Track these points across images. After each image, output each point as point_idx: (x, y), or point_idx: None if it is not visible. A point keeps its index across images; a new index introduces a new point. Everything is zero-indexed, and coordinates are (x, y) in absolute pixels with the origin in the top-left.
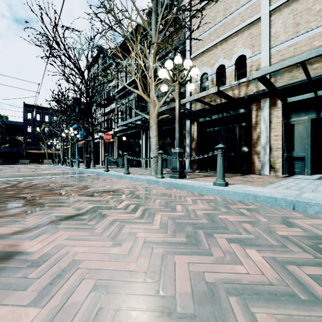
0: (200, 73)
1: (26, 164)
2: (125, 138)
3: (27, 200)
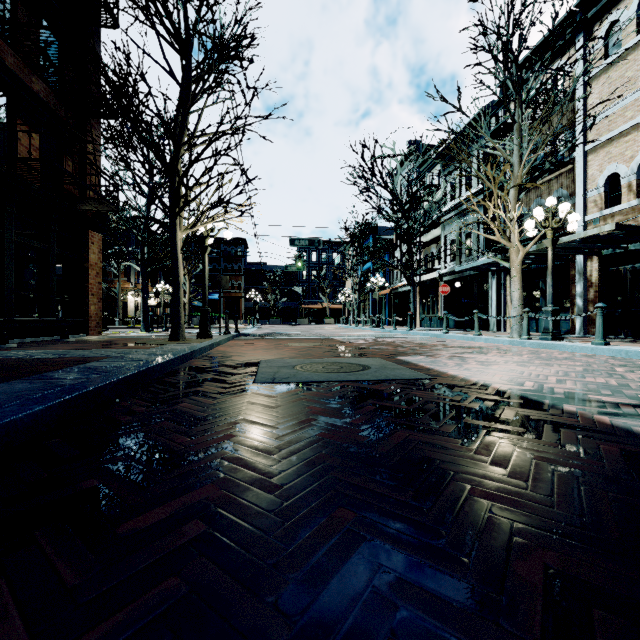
0: (604, 174)
1: (305, 324)
2: (458, 284)
3: (419, 347)
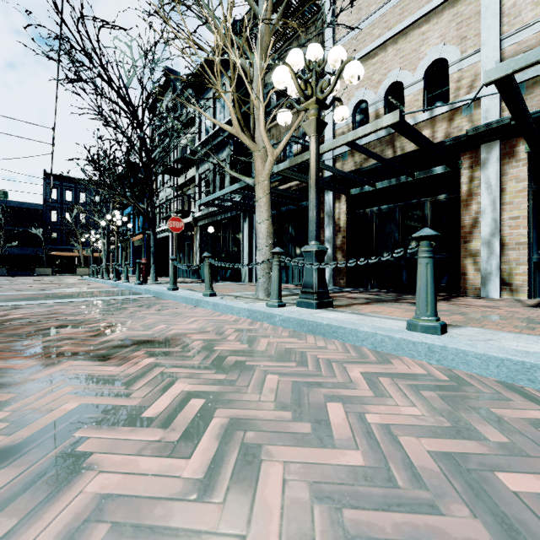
0: (352, 101)
1: (47, 275)
2: (212, 229)
3: None
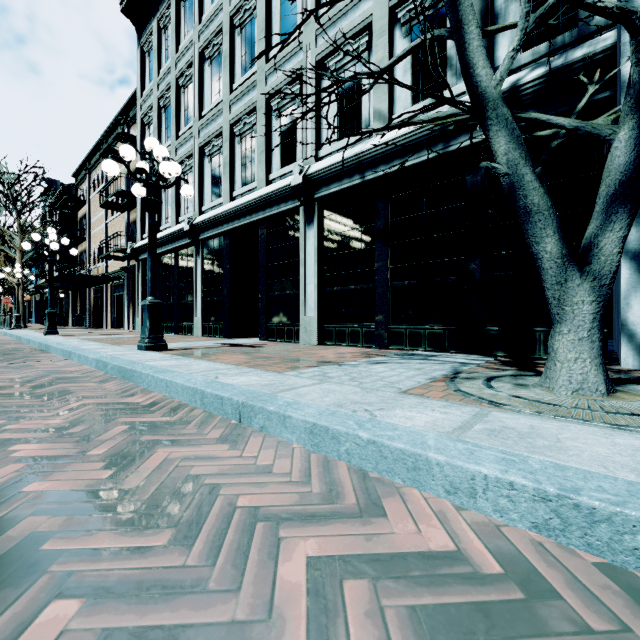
0: (93, 249)
1: None
2: (62, 296)
3: None
